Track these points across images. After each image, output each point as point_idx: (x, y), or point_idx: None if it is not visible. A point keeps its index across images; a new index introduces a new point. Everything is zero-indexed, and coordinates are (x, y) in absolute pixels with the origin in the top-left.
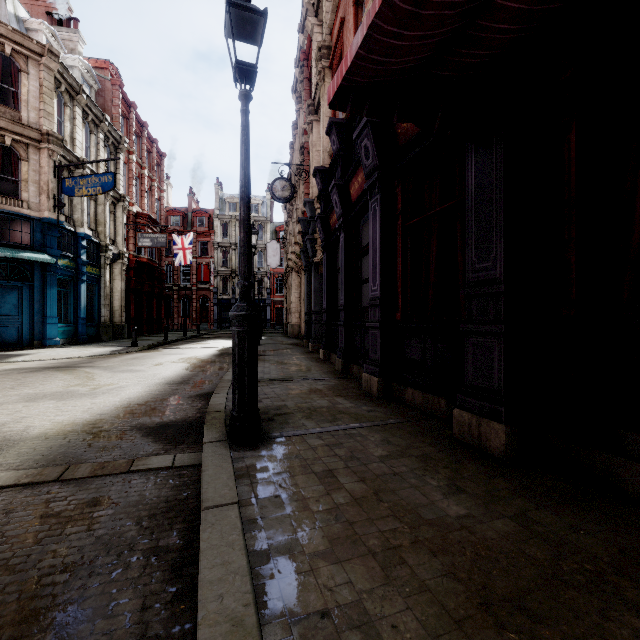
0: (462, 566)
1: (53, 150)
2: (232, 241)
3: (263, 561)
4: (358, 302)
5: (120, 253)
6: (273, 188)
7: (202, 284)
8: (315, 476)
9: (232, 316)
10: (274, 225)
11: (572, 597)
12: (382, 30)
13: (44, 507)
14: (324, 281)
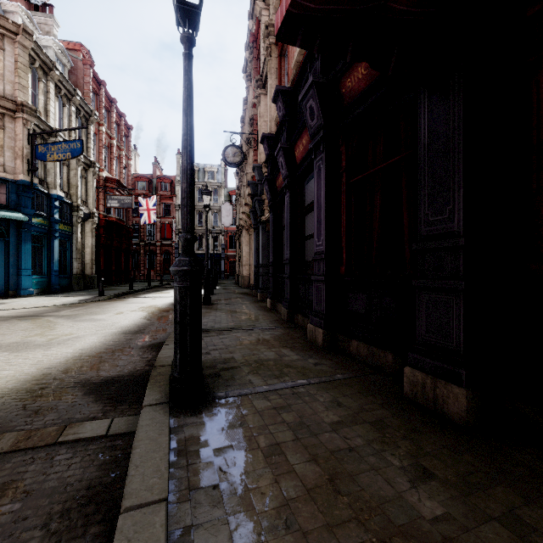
0: None
1: (27, 119)
2: None
3: None
4: (302, 256)
5: (91, 213)
6: (225, 154)
7: (165, 240)
8: (261, 453)
9: (173, 271)
10: (228, 190)
11: None
12: None
13: None
14: (271, 237)
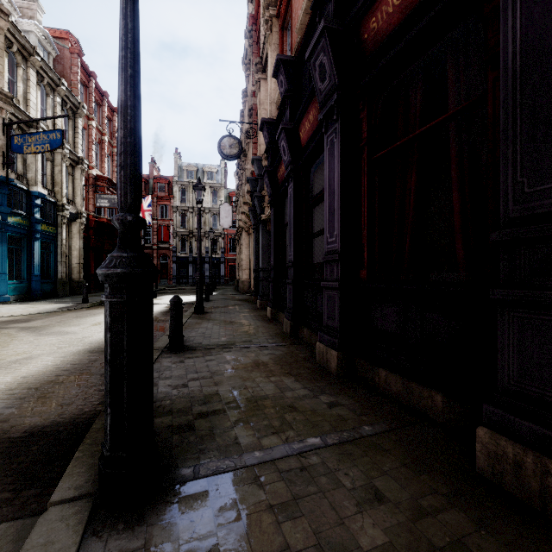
0: None
1: (2, 107)
2: (190, 205)
3: None
4: (308, 258)
5: (78, 213)
6: (221, 145)
7: (162, 244)
8: None
9: (100, 276)
10: (228, 191)
11: None
12: None
13: None
14: (271, 237)
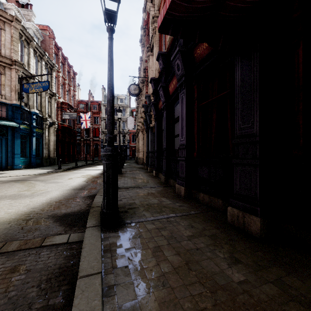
0: None
1: (18, 69)
2: None
3: None
4: (173, 147)
5: (53, 122)
6: (129, 89)
7: (95, 138)
8: (150, 251)
9: (103, 155)
10: (131, 109)
11: None
12: None
13: None
14: (155, 136)
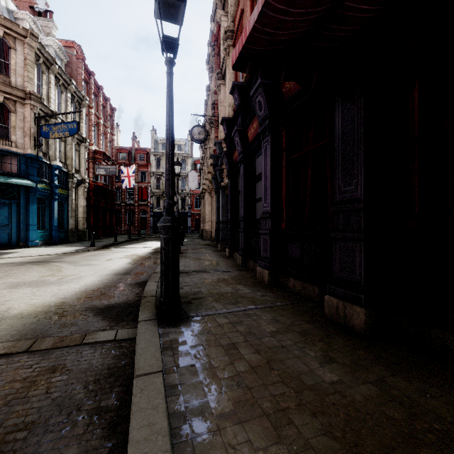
0: (337, 426)
1: (34, 105)
2: (163, 171)
3: (180, 422)
4: (253, 215)
5: (83, 179)
6: (192, 133)
7: (142, 201)
8: (222, 348)
9: (160, 226)
10: (193, 159)
11: (426, 453)
12: (273, 8)
13: (14, 374)
14: (229, 199)
